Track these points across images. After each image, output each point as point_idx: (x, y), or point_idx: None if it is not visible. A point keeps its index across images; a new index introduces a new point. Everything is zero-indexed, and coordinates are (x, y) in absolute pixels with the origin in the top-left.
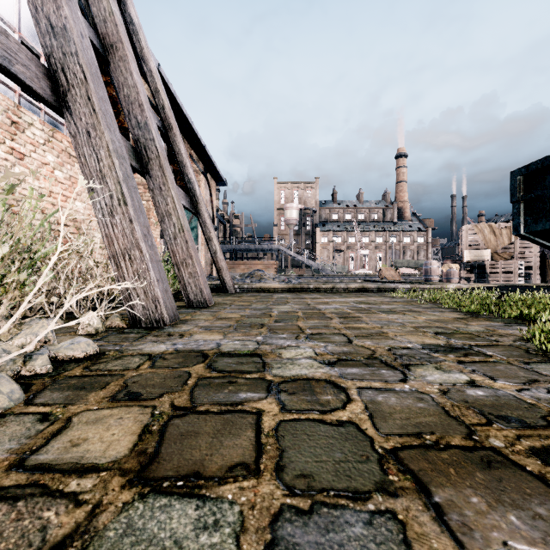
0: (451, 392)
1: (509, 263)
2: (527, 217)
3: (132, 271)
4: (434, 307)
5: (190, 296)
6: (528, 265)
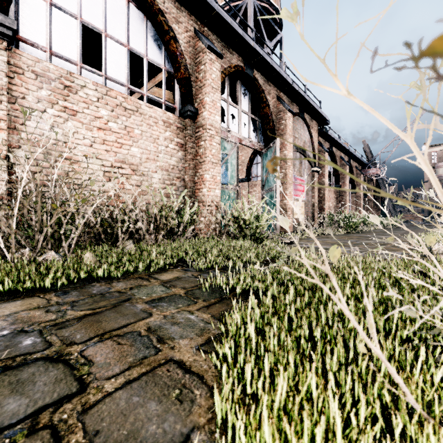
0: None
1: None
2: None
3: None
4: None
5: None
6: None
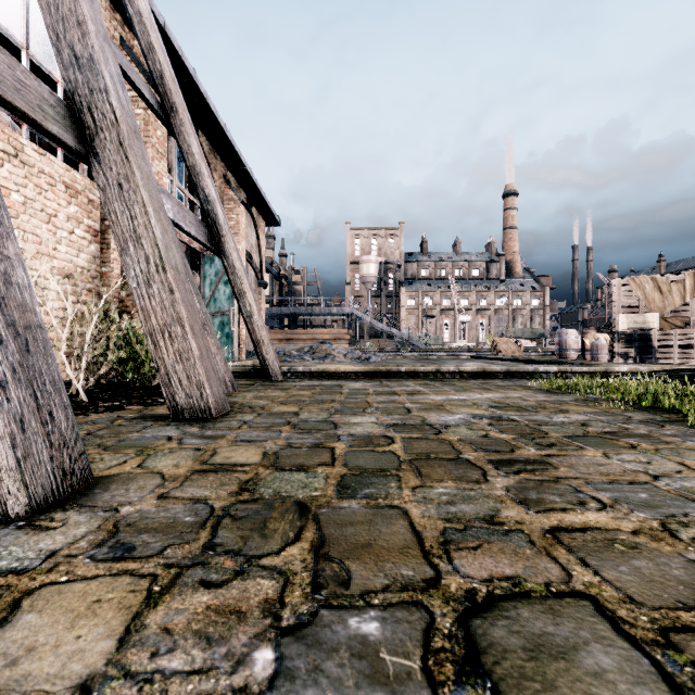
0: None
1: (688, 332)
2: None
3: None
4: (660, 419)
5: (177, 398)
6: None
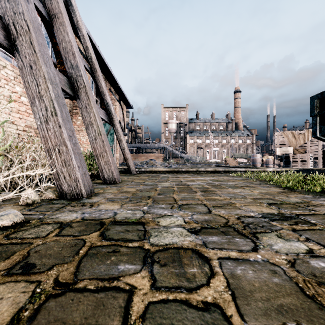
0: (298, 263)
1: (304, 155)
2: (321, 126)
3: (61, 161)
4: (262, 183)
5: (105, 177)
6: (315, 156)
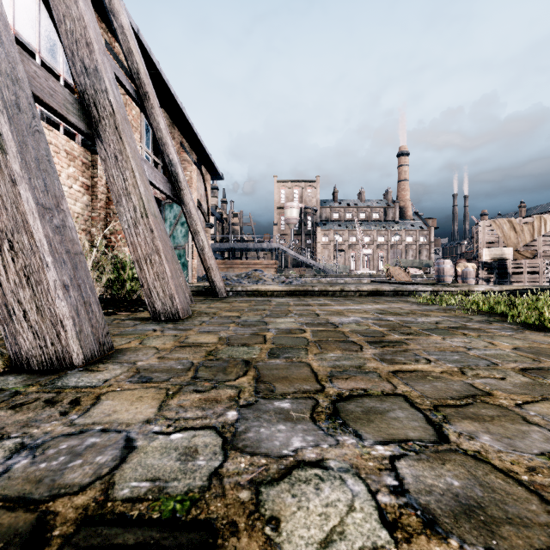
0: None
1: (534, 262)
2: None
3: (15, 271)
4: (492, 320)
5: (156, 305)
6: None
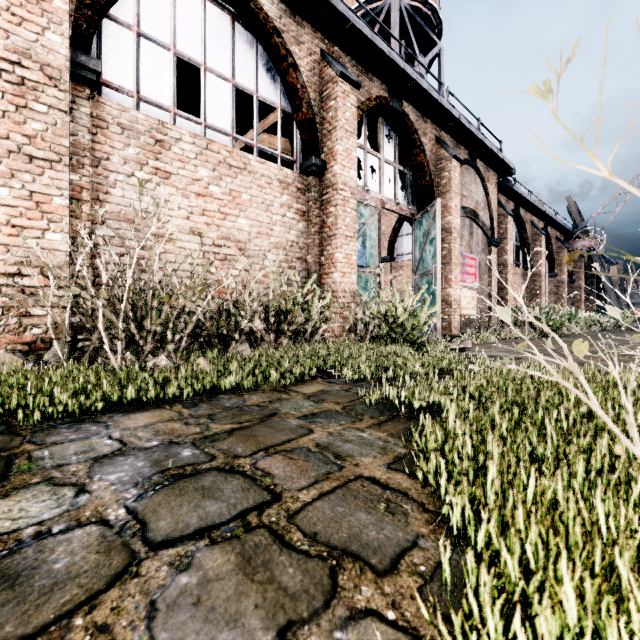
0: None
1: None
2: None
3: None
4: None
5: None
6: None
